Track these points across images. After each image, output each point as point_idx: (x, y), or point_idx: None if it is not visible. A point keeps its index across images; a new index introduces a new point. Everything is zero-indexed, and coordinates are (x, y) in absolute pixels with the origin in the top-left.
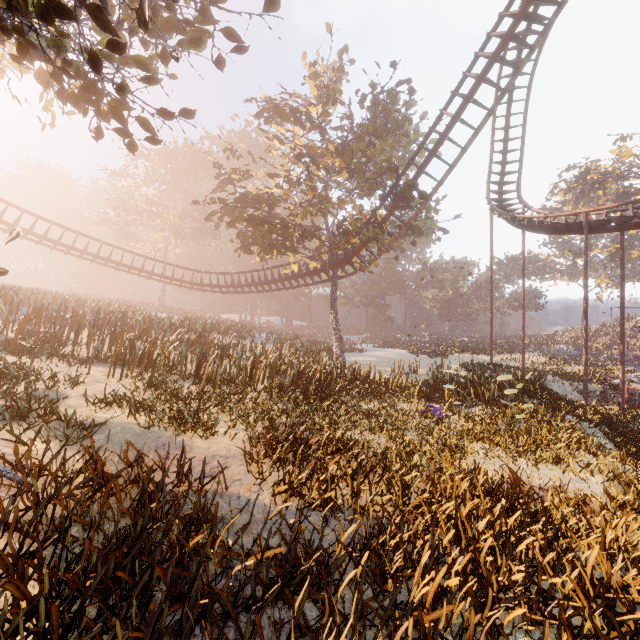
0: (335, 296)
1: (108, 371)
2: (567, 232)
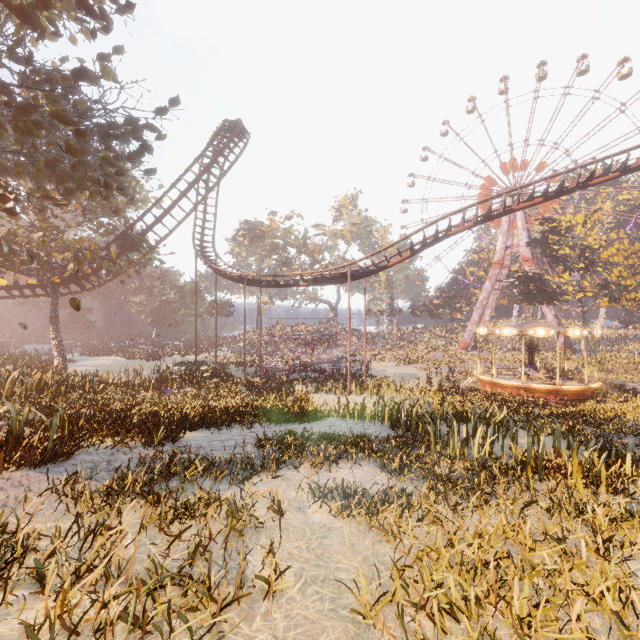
0: (57, 312)
1: None
2: (238, 282)
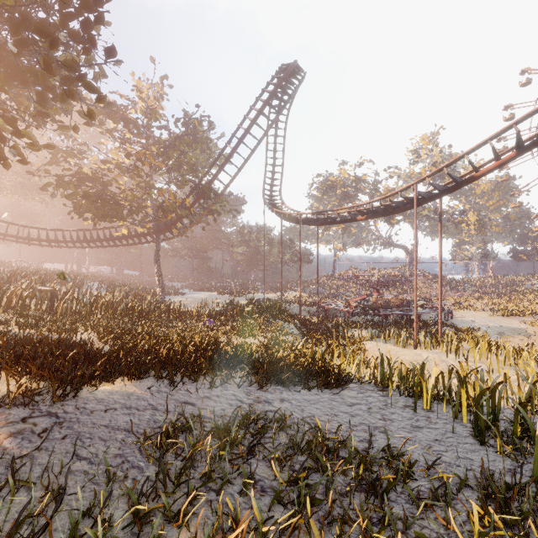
0: (158, 254)
1: None
2: (296, 222)
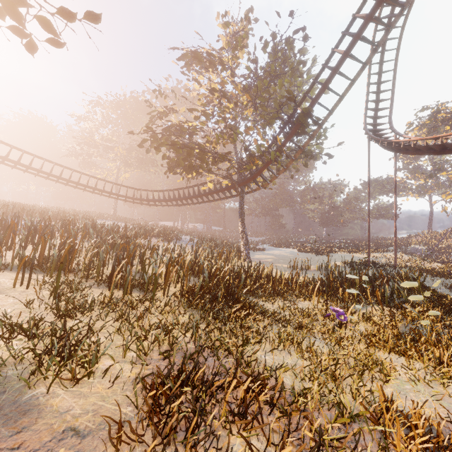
0: (242, 207)
1: (14, 280)
2: (440, 152)
